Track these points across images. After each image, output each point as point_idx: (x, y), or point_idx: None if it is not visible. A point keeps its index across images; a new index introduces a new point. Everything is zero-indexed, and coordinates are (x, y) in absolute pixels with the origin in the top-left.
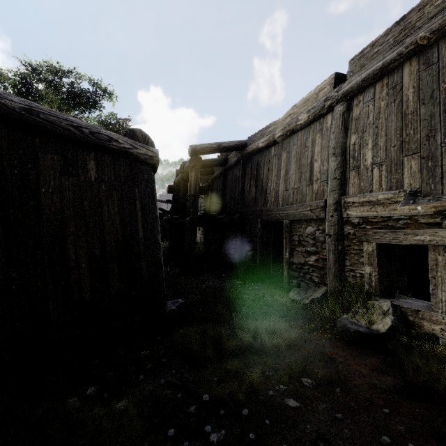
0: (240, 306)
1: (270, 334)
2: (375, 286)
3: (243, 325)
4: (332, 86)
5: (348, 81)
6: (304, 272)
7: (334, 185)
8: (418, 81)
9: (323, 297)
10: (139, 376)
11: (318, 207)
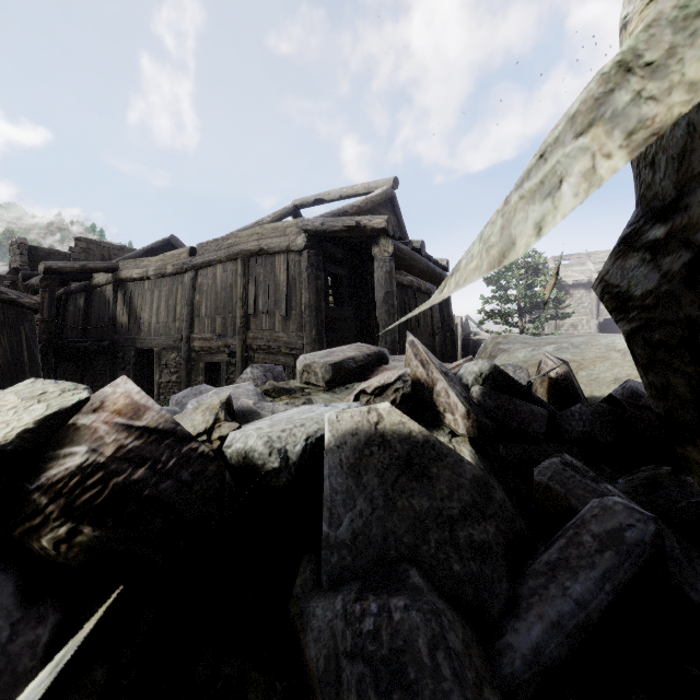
0: None
1: None
2: None
3: None
4: (188, 255)
5: (196, 258)
6: (169, 388)
7: (187, 326)
8: (222, 277)
9: None
10: None
11: (178, 339)
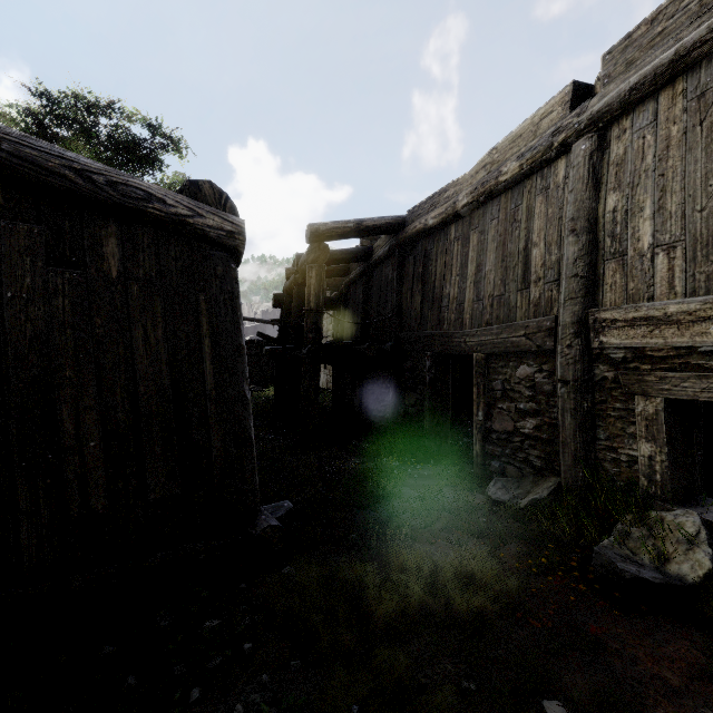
0: (397, 512)
1: (460, 579)
2: (663, 482)
3: (408, 561)
4: (566, 107)
5: (600, 95)
6: (513, 448)
7: (574, 289)
8: None
9: (552, 497)
10: (189, 691)
11: (540, 329)
